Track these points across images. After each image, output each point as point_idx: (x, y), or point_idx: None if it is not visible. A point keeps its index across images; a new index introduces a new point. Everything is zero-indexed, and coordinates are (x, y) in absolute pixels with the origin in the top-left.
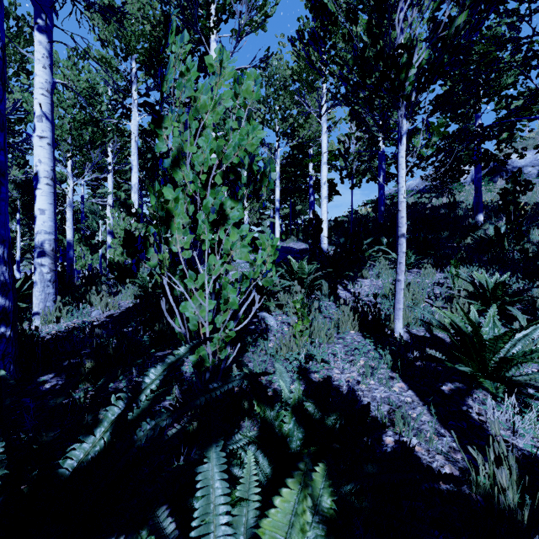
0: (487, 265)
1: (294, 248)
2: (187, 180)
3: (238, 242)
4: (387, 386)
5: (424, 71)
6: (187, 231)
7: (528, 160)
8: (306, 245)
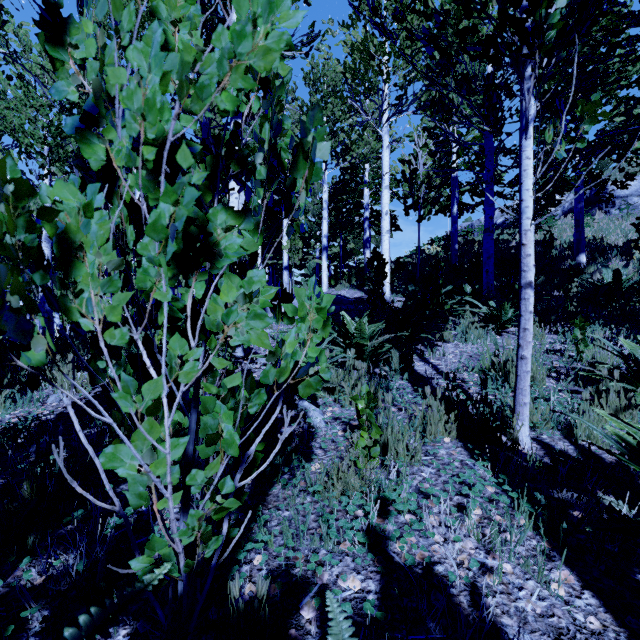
0: (611, 323)
1: (346, 297)
2: (117, 162)
3: (242, 306)
4: (541, 582)
5: (572, 9)
6: (116, 281)
7: (633, 188)
8: (362, 293)
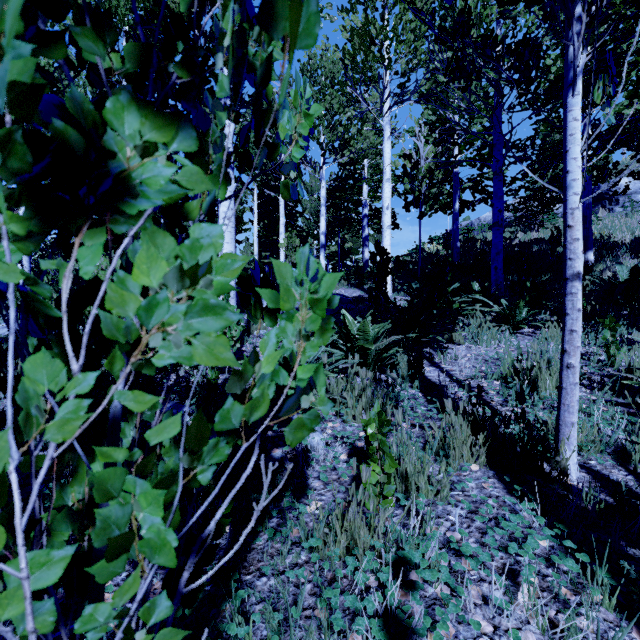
0: (635, 323)
1: (345, 296)
2: None
3: (178, 294)
4: None
5: None
6: None
7: (638, 185)
8: (362, 292)
